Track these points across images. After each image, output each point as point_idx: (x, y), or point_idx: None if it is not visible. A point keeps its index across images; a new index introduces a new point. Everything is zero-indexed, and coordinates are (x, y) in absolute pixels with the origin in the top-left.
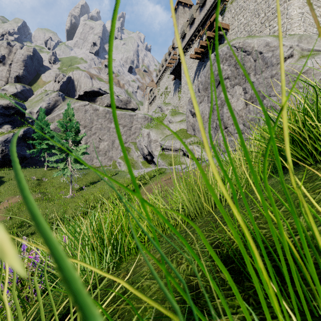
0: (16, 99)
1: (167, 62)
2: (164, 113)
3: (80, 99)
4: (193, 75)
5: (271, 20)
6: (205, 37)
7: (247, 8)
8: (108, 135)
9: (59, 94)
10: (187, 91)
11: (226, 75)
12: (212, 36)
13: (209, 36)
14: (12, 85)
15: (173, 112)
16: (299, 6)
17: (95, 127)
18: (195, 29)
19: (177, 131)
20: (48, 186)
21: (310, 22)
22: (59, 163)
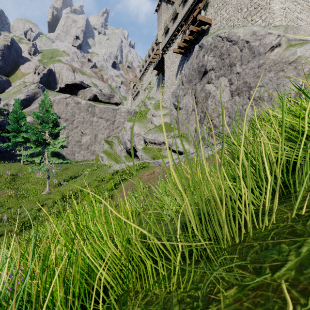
0: None
1: (151, 58)
2: (148, 107)
3: (61, 92)
4: (176, 70)
5: (253, 15)
6: (188, 32)
7: (229, 3)
8: (90, 129)
9: (39, 86)
10: (170, 85)
11: (211, 66)
12: (195, 31)
13: (193, 31)
14: None
15: (156, 106)
16: (281, 1)
17: (76, 121)
18: (178, 24)
19: (161, 125)
20: (24, 181)
21: (291, 17)
22: (34, 157)
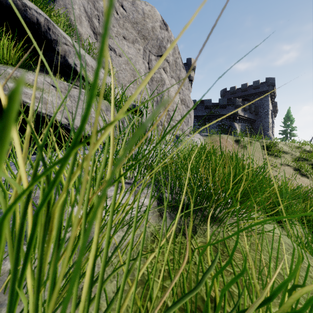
0: None
1: None
2: None
3: None
4: None
5: None
6: None
7: None
8: None
9: None
10: None
11: (169, 60)
12: None
13: None
14: None
15: None
16: None
17: None
18: None
19: None
20: None
21: None
22: None
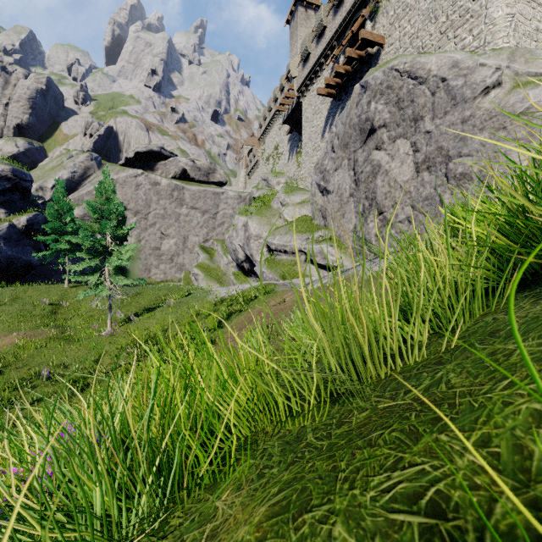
0: (15, 164)
1: (278, 104)
2: (273, 189)
3: (128, 165)
4: (323, 125)
5: (457, 28)
6: (344, 59)
7: (415, 8)
8: (176, 227)
9: (92, 156)
10: (312, 151)
11: (382, 121)
12: (356, 57)
13: (351, 57)
14: (10, 140)
15: (288, 188)
16: (506, 3)
17: (153, 214)
18: (326, 46)
19: (296, 220)
20: (71, 315)
21: (525, 30)
22: (88, 275)
